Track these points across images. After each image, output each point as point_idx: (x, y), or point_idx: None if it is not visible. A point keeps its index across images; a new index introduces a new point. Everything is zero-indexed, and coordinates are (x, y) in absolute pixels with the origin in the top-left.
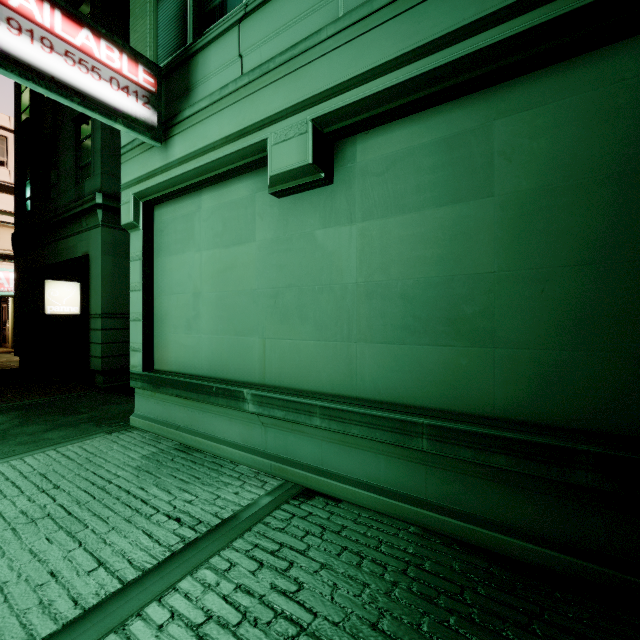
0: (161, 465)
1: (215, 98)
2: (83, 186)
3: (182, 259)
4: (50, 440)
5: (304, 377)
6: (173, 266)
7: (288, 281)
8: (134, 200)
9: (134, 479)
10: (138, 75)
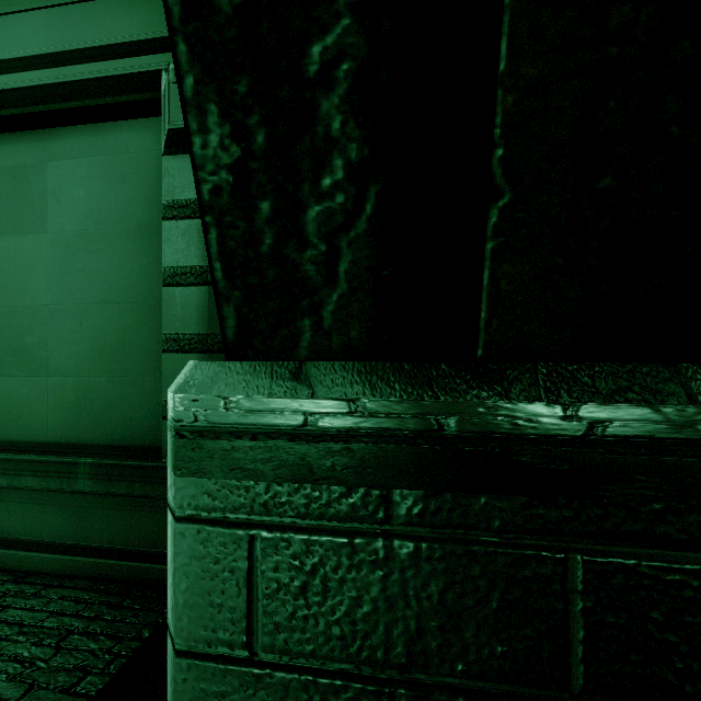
0: None
1: None
2: None
3: None
4: None
5: None
6: None
7: None
8: None
9: None
10: None
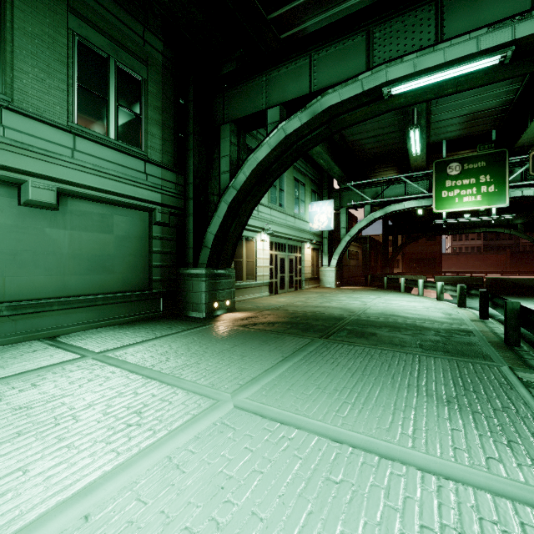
0: None
1: None
2: None
3: None
4: None
5: (38, 293)
6: None
7: (26, 248)
8: None
9: None
10: None
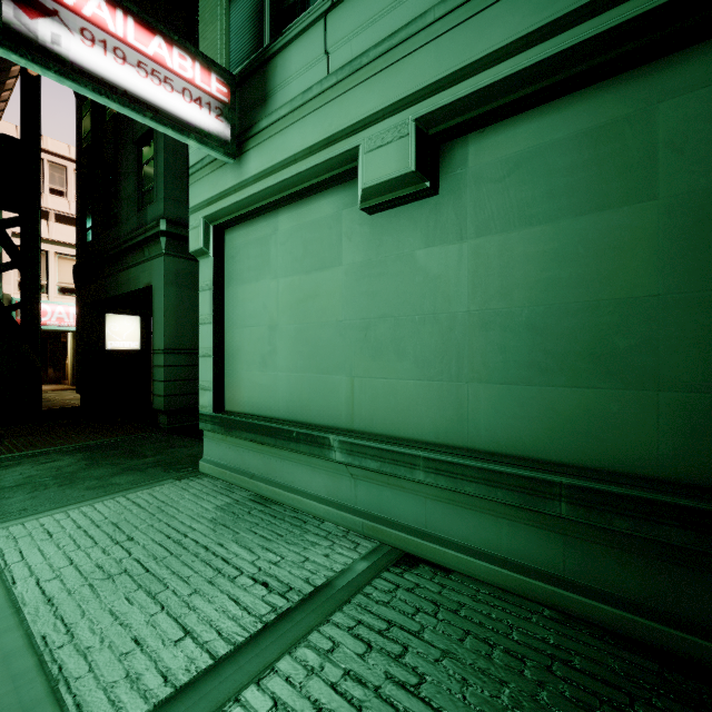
0: (238, 518)
1: (296, 104)
2: (145, 213)
3: (256, 288)
4: (118, 485)
5: (401, 422)
6: (246, 296)
7: (381, 310)
8: (204, 224)
9: (211, 533)
10: (211, 85)
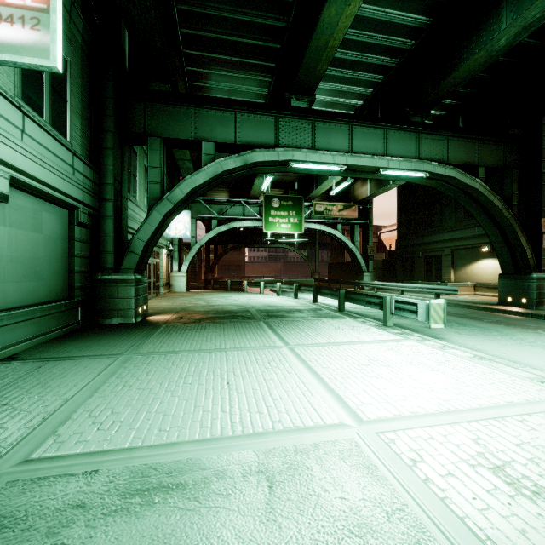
0: None
1: None
2: None
3: None
4: None
5: None
6: None
7: None
8: None
9: None
10: None
